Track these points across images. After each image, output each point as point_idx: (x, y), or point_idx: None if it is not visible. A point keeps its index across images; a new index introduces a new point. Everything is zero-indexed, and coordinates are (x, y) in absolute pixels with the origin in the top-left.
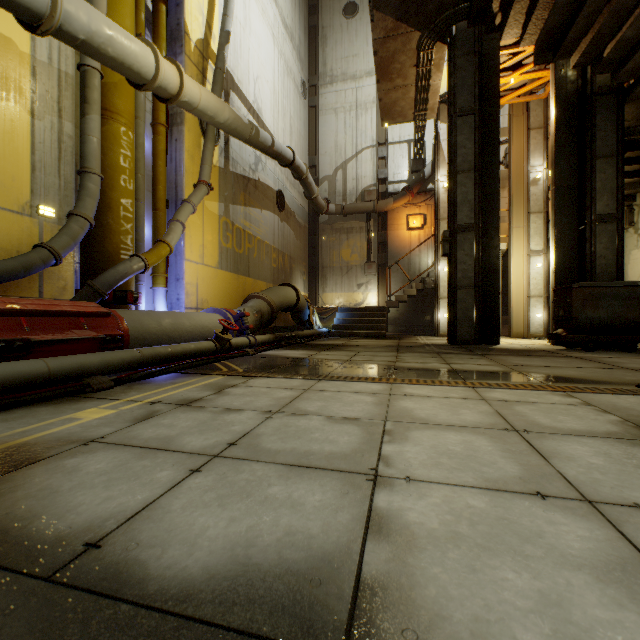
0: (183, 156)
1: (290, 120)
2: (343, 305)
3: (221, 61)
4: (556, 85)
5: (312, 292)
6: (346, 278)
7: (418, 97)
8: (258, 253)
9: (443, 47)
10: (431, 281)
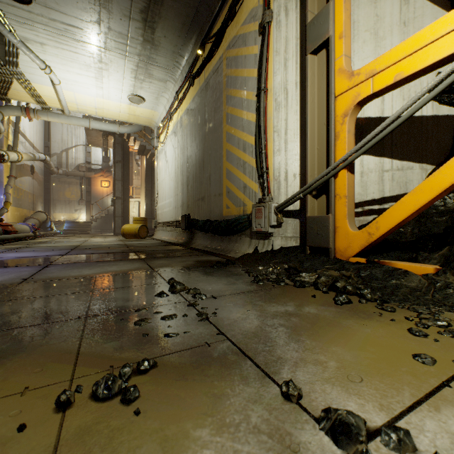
0: (3, 166)
1: (36, 127)
2: (67, 219)
3: (18, 128)
4: (146, 160)
5: (47, 212)
6: (68, 206)
7: (104, 143)
8: (24, 197)
9: (112, 136)
10: (112, 211)
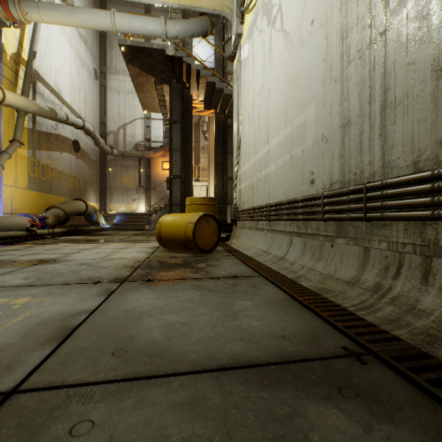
0: (2, 123)
1: (85, 95)
2: (124, 211)
3: (30, 69)
4: (215, 118)
5: (103, 203)
6: (126, 195)
7: (161, 103)
8: (59, 179)
9: (168, 86)
10: None
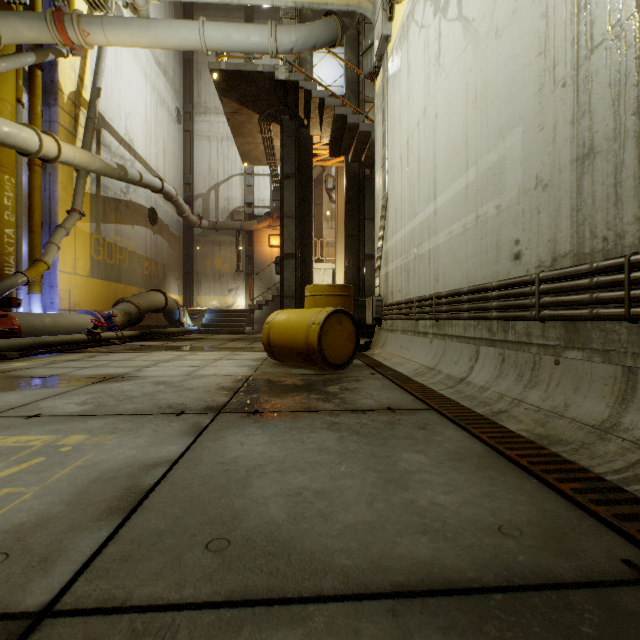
0: (57, 188)
1: (164, 145)
2: (216, 307)
3: (93, 112)
4: (346, 168)
5: (188, 295)
6: (219, 284)
7: (267, 151)
8: (130, 263)
9: (277, 126)
10: None
